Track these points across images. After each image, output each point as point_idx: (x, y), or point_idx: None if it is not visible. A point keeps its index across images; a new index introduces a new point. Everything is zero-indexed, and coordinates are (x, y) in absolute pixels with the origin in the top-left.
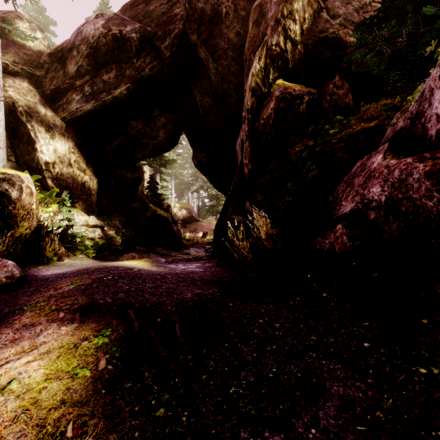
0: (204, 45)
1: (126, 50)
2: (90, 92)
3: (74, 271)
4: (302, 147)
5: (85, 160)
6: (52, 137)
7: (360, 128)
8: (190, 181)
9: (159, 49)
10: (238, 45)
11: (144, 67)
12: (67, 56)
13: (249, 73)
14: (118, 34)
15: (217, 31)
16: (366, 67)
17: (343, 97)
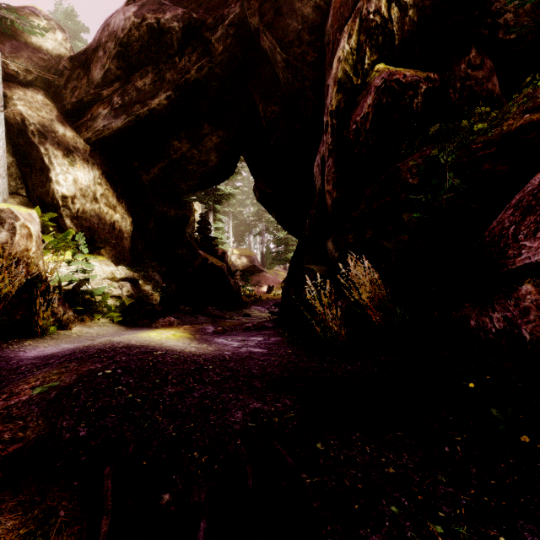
0: (269, 29)
1: (166, 46)
2: (120, 104)
3: (66, 353)
4: (419, 160)
5: (116, 194)
6: (72, 164)
7: (524, 121)
8: (251, 221)
9: (208, 43)
10: (316, 24)
11: (189, 67)
12: (91, 58)
13: (334, 59)
14: (155, 24)
15: (287, 7)
16: (535, 19)
17: (483, 82)
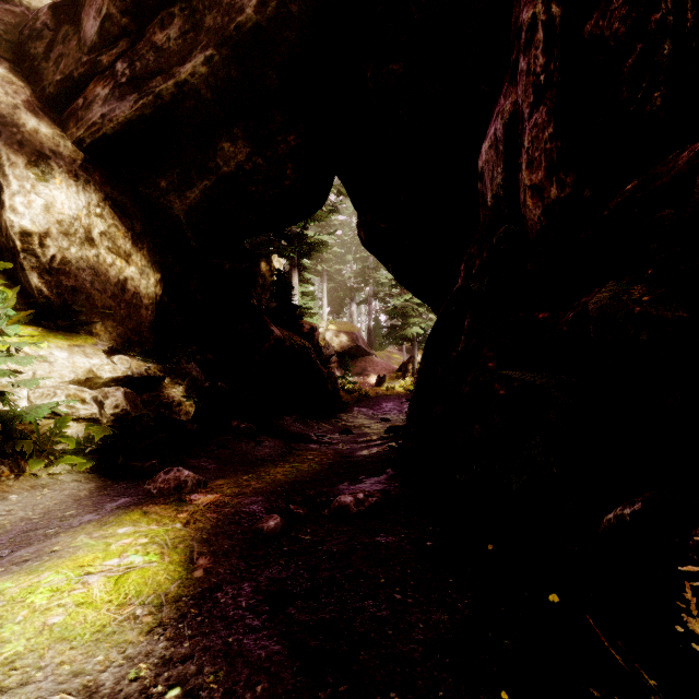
0: None
1: None
2: (129, 76)
3: None
4: None
5: (131, 234)
6: (44, 178)
7: None
8: (354, 284)
9: None
10: None
11: (242, 1)
12: (83, 2)
13: None
14: None
15: None
16: None
17: None
